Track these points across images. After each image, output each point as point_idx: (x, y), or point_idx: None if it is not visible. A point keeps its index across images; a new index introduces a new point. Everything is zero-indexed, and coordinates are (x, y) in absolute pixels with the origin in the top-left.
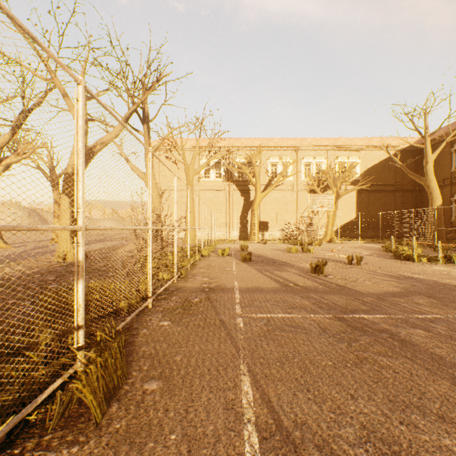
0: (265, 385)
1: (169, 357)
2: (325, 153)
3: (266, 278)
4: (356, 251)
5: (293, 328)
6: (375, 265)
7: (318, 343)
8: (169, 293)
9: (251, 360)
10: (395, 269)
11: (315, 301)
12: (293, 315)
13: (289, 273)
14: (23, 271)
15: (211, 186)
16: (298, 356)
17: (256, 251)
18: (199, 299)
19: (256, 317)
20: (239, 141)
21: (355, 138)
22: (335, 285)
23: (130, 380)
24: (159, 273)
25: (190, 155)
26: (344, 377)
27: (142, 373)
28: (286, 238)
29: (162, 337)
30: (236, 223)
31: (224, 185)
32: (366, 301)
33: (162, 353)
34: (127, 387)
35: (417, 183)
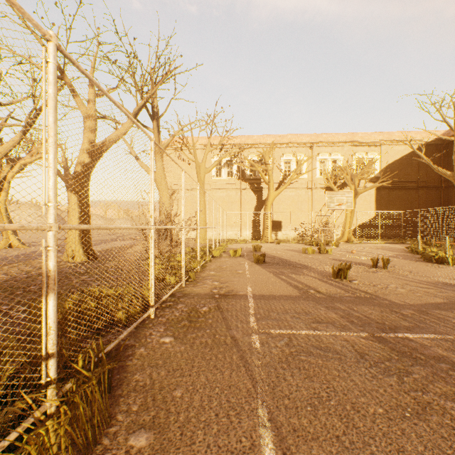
0: (294, 448)
1: (167, 391)
2: (341, 149)
3: (283, 283)
4: (378, 253)
5: (322, 352)
6: (404, 268)
7: (358, 375)
8: (175, 300)
9: (272, 401)
10: (428, 274)
11: (344, 313)
12: (320, 333)
13: (308, 277)
14: (29, 271)
15: (222, 185)
16: (335, 397)
17: (269, 251)
18: (208, 308)
19: (275, 334)
20: (251, 138)
21: (374, 133)
22: (363, 292)
23: (113, 428)
24: (163, 277)
25: (201, 154)
26: (406, 437)
27: (130, 417)
28: (300, 238)
29: (161, 360)
30: (249, 222)
31: (236, 184)
32: (406, 315)
33: (158, 384)
34: (107, 441)
35: (443, 179)
